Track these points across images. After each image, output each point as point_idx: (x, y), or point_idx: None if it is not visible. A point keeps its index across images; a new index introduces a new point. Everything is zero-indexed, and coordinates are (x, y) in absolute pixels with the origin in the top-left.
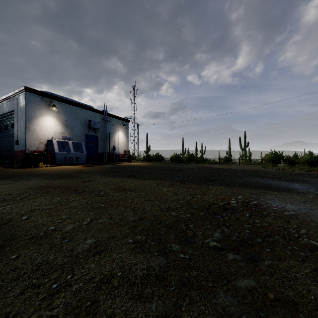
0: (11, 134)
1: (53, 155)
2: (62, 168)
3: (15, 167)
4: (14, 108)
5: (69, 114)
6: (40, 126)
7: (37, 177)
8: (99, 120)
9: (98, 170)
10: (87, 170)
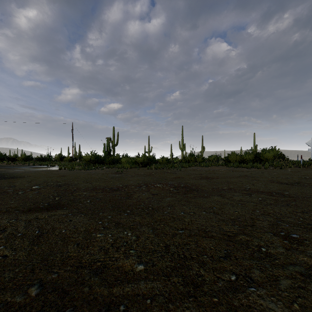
0: None
1: None
2: None
3: None
4: None
5: None
6: None
7: None
8: None
9: None
10: None
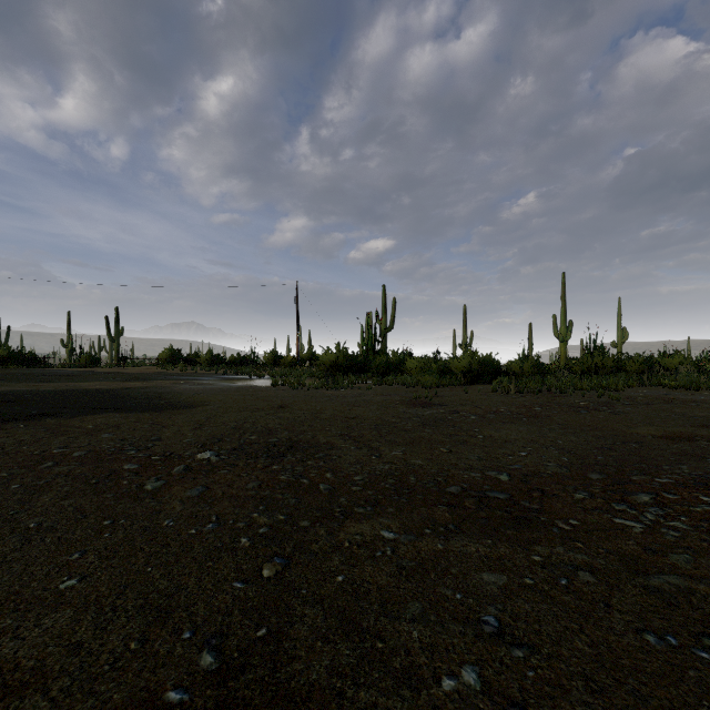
0: None
1: None
2: None
3: None
4: None
5: None
6: None
7: None
8: None
9: None
10: None
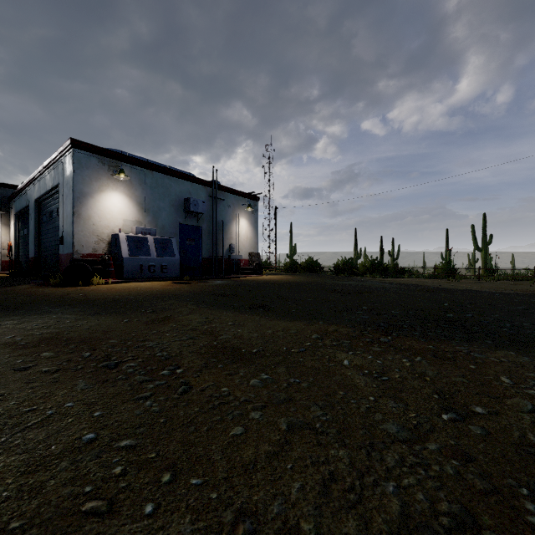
0: (57, 226)
1: (120, 262)
2: (132, 286)
3: (51, 284)
4: (59, 179)
5: (151, 187)
6: (99, 211)
7: (68, 308)
8: (204, 198)
9: (195, 291)
10: (176, 291)
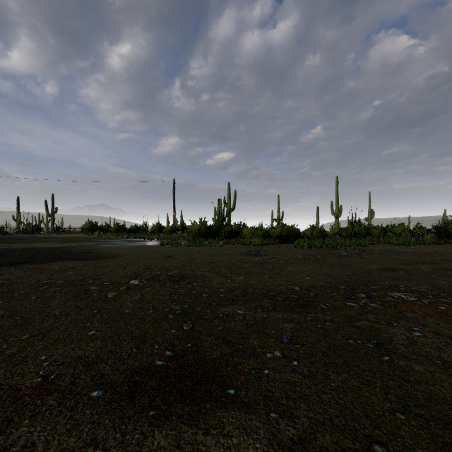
0: None
1: None
2: None
3: None
4: None
5: None
6: None
7: None
8: None
9: None
10: None
